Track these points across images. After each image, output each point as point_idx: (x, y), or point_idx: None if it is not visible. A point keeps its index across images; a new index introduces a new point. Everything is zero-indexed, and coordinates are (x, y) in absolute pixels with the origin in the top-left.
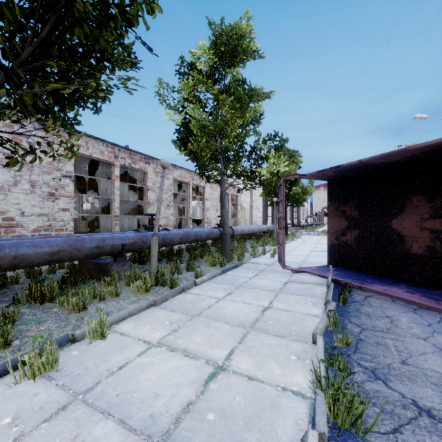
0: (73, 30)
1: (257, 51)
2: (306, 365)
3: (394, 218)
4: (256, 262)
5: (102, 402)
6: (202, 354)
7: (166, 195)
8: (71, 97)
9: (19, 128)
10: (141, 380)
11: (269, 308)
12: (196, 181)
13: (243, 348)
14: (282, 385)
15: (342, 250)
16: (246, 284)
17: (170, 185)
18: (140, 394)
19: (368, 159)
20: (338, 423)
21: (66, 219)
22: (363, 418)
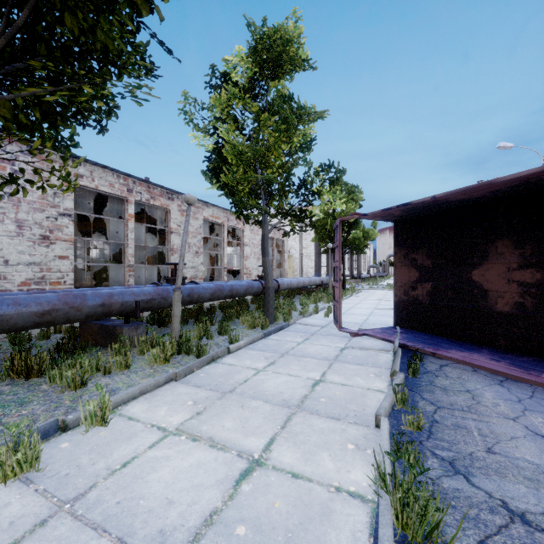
0: (63, 19)
1: (308, 60)
2: (367, 457)
3: (475, 268)
4: (306, 323)
5: (96, 514)
6: (234, 444)
7: (194, 240)
8: (64, 110)
9: (2, 151)
10: (151, 481)
11: (321, 381)
12: (232, 222)
13: (287, 435)
14: (336, 484)
15: (412, 307)
16: (294, 350)
17: (199, 227)
18: (148, 500)
19: (444, 194)
20: (408, 535)
21: (64, 270)
22: (440, 529)
